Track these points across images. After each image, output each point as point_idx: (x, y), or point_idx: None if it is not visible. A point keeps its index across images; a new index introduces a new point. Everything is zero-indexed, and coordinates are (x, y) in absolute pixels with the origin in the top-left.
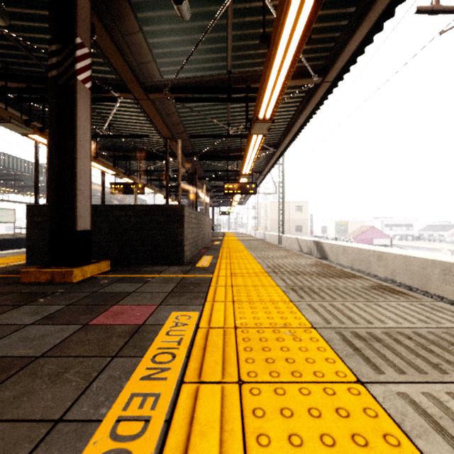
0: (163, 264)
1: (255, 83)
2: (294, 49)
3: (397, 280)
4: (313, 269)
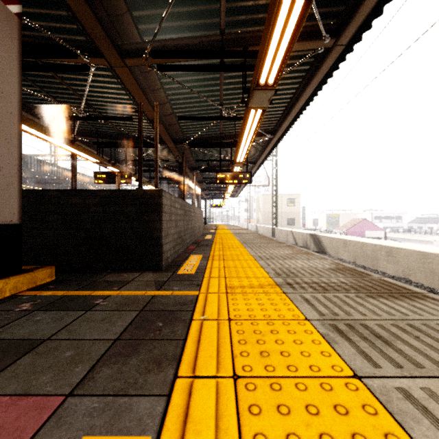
0: (134, 270)
1: (253, 45)
2: None
3: (412, 279)
4: (342, 279)
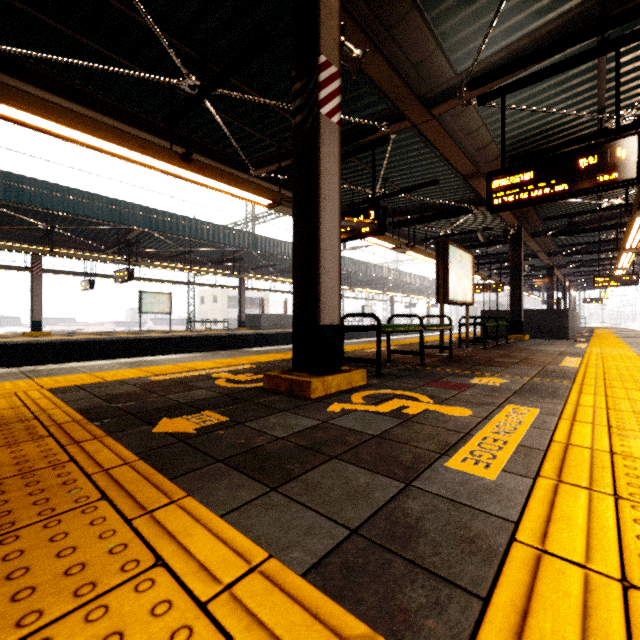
0: (555, 339)
1: (623, 218)
2: (639, 236)
3: None
4: None
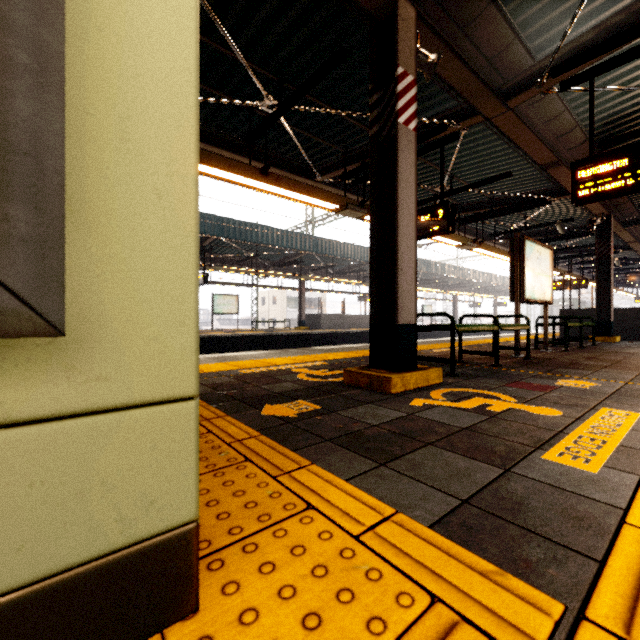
0: None
1: None
2: None
3: None
4: None
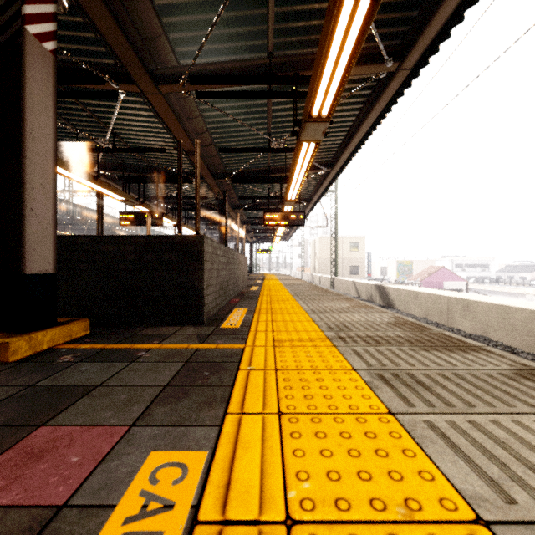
0: (173, 324)
1: (305, 70)
2: None
3: (491, 338)
4: (399, 333)
